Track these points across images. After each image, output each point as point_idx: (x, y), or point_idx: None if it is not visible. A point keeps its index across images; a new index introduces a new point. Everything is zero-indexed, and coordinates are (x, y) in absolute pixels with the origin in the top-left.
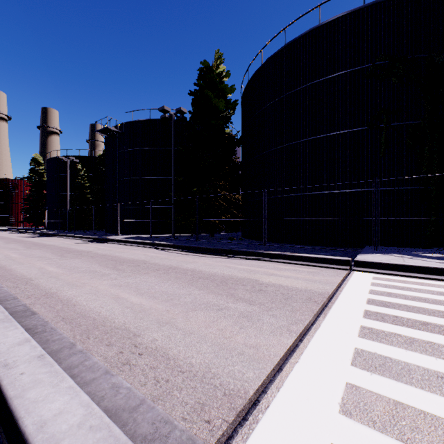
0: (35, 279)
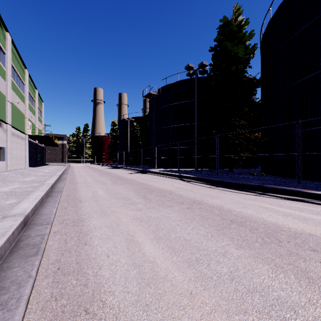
0: (83, 202)
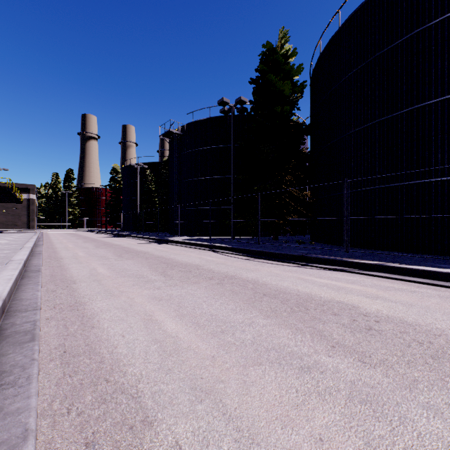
0: (78, 283)
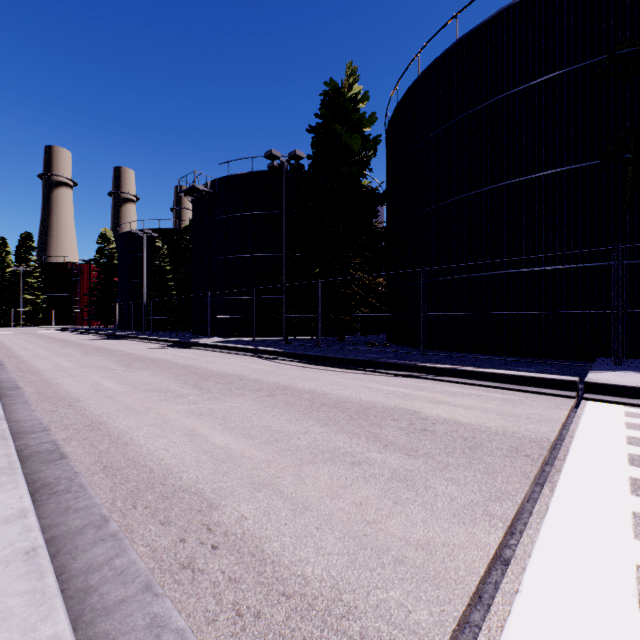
0: (83, 400)
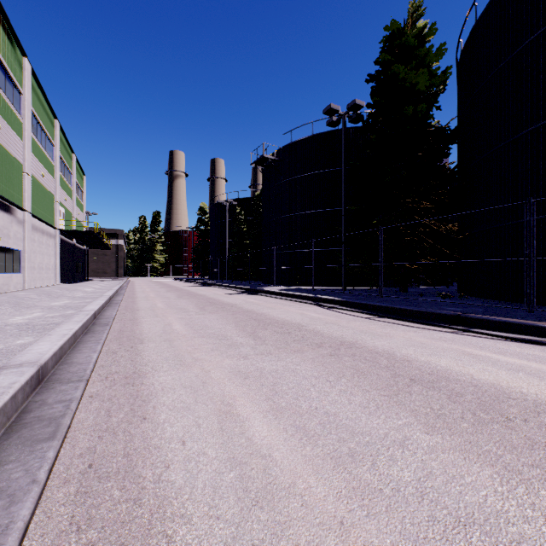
0: (146, 342)
